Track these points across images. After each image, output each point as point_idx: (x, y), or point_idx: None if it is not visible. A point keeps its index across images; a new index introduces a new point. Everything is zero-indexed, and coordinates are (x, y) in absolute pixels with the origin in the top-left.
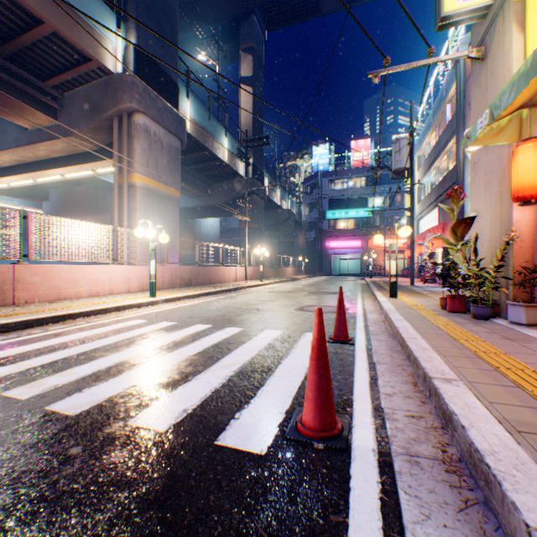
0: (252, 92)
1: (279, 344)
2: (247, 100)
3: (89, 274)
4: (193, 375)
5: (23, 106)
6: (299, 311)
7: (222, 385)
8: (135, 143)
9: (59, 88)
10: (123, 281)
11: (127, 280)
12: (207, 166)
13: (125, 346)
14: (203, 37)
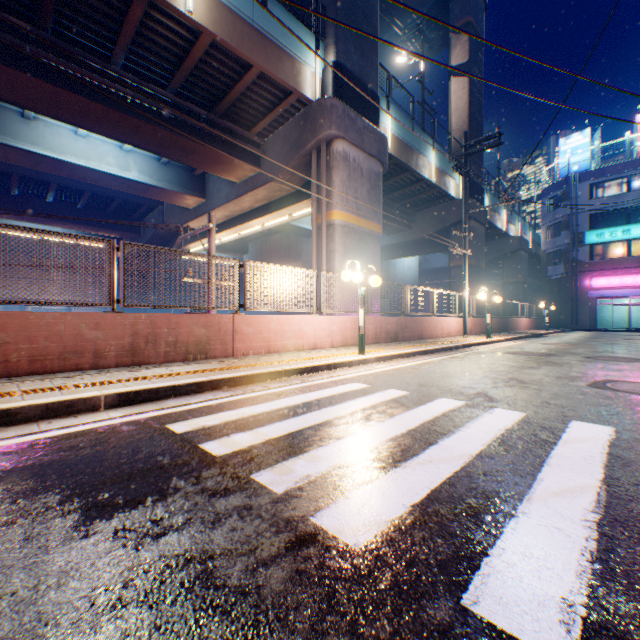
0: (467, 83)
1: (635, 458)
2: (460, 95)
3: (294, 326)
4: (510, 503)
5: (233, 161)
6: (604, 390)
7: (598, 547)
8: (333, 175)
9: (261, 135)
10: (326, 334)
11: (329, 333)
12: (407, 192)
13: (362, 422)
14: (402, 33)
